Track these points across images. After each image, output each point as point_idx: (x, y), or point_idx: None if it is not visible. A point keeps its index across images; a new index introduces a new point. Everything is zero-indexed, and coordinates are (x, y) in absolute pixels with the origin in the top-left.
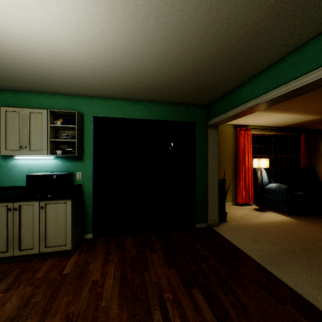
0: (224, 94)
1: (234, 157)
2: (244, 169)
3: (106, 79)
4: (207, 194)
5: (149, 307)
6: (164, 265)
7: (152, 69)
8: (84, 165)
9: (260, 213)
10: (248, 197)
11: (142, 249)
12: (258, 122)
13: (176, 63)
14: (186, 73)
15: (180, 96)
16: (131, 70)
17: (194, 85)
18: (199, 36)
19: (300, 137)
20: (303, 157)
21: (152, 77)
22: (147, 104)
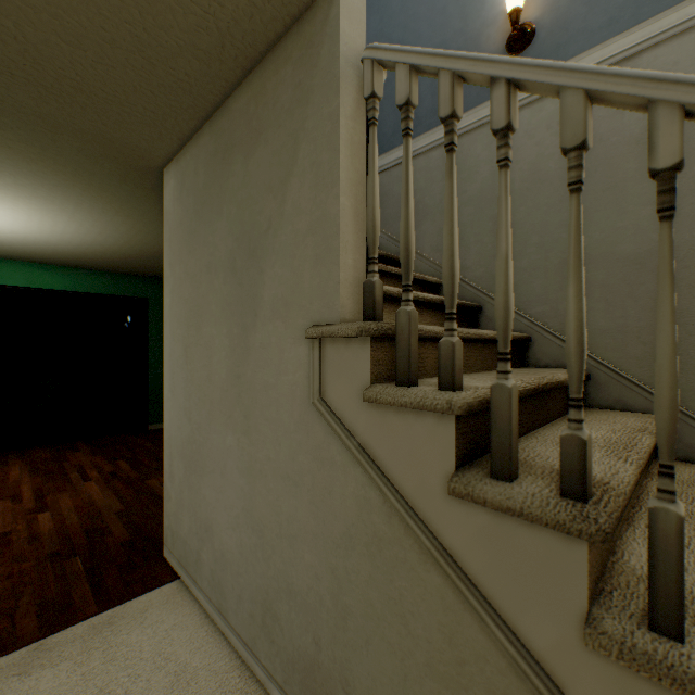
0: None
1: None
2: None
3: (5, 248)
4: None
5: (68, 473)
6: (90, 456)
7: (74, 251)
8: None
9: None
10: None
11: (62, 452)
12: None
13: (102, 252)
14: (118, 257)
15: (121, 269)
16: (45, 248)
17: (134, 265)
18: (118, 246)
19: None
20: None
21: (75, 254)
22: (71, 271)
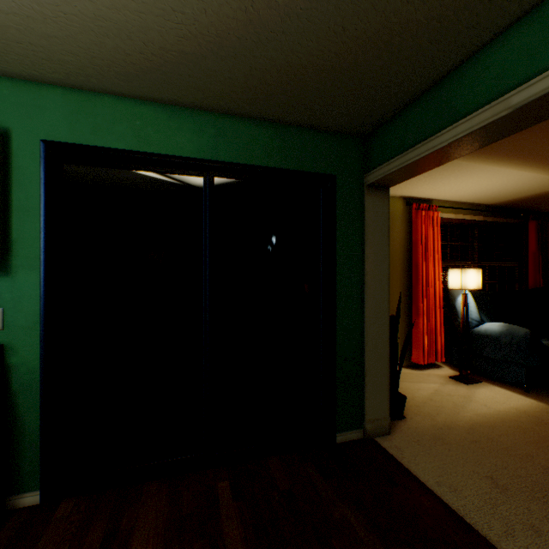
0: (419, 91)
1: (404, 266)
2: (427, 292)
3: None
4: (363, 358)
5: None
6: None
7: None
8: (11, 286)
9: (468, 387)
10: (435, 350)
11: None
12: (456, 191)
13: None
14: None
15: (301, 94)
16: None
17: (348, 39)
18: None
19: (528, 226)
20: (533, 267)
21: None
22: (209, 119)
